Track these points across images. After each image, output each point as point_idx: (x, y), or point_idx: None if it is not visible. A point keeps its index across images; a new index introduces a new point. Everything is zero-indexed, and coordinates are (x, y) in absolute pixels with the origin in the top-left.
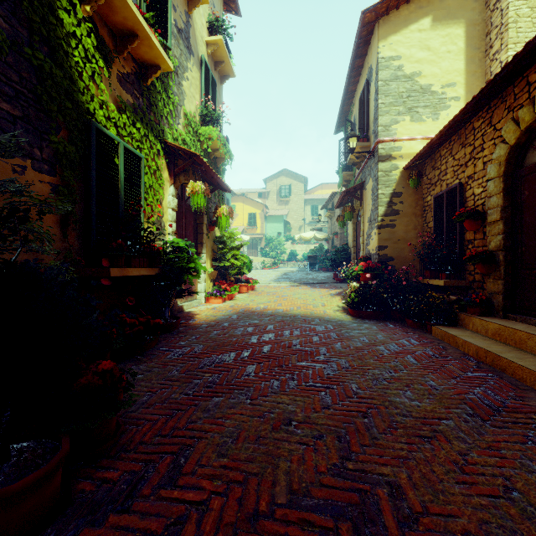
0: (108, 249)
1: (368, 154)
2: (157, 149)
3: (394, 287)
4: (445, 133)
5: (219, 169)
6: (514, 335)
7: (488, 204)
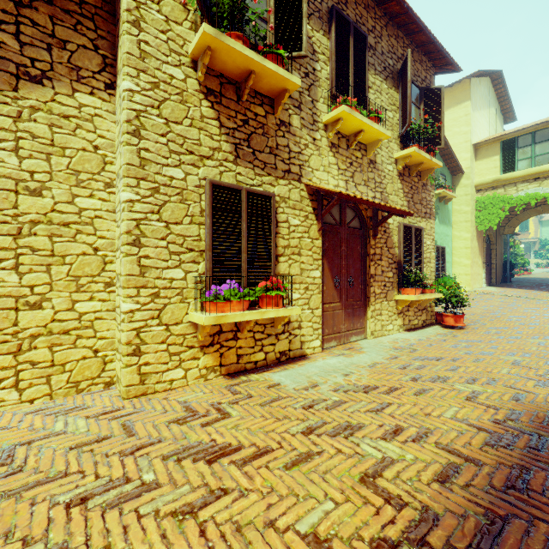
0: None
1: None
2: None
3: None
4: None
5: None
6: None
7: None
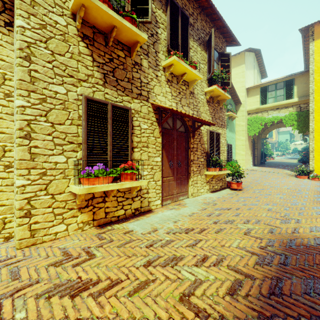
0: None
1: None
2: None
3: None
4: None
5: None
6: None
7: None
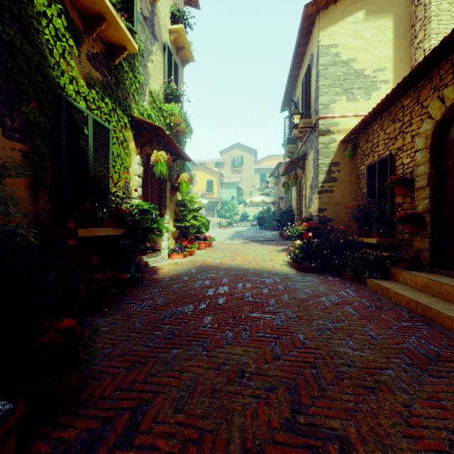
0: (77, 212)
1: (310, 129)
2: (124, 122)
3: (332, 244)
4: (378, 110)
5: (181, 141)
6: (441, 288)
7: (416, 172)
